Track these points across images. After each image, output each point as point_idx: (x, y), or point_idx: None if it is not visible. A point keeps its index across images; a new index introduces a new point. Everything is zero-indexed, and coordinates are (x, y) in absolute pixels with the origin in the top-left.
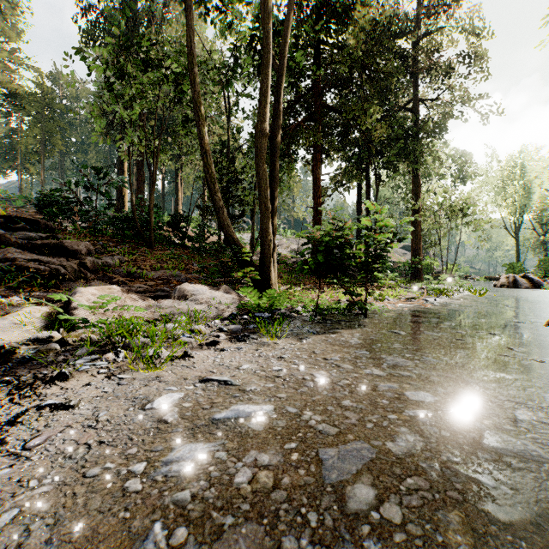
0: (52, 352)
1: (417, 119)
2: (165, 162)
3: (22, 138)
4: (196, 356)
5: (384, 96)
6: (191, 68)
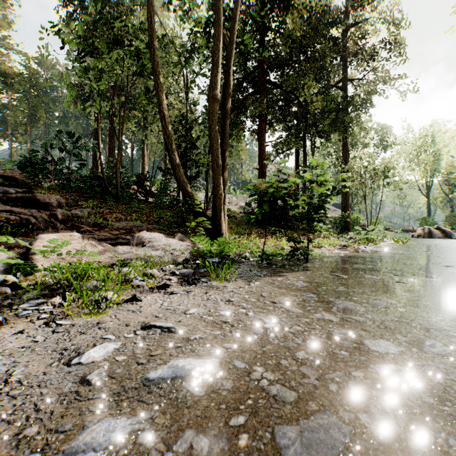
0: (2, 295)
1: (346, 96)
2: (131, 129)
3: (12, 112)
4: (144, 300)
5: (319, 74)
6: (151, 40)
